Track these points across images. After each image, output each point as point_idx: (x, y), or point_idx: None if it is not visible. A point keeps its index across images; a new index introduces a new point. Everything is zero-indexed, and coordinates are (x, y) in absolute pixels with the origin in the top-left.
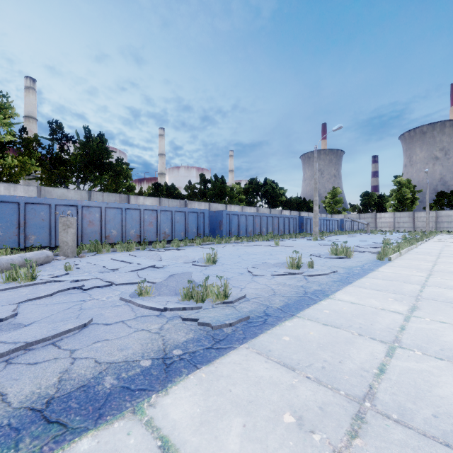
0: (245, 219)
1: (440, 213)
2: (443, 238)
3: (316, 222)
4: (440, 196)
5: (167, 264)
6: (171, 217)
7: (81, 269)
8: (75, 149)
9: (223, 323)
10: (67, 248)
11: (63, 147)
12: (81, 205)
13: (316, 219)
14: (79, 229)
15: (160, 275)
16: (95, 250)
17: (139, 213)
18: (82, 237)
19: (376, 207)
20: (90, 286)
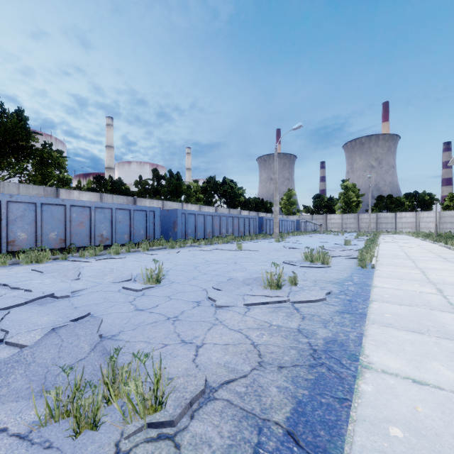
0: (204, 219)
1: (380, 215)
2: (388, 238)
3: (276, 223)
4: (379, 200)
5: (83, 287)
6: (111, 216)
7: None
8: None
9: None
10: None
11: None
12: None
13: (277, 220)
14: None
15: (47, 319)
16: None
17: (63, 210)
18: None
19: (327, 209)
20: None
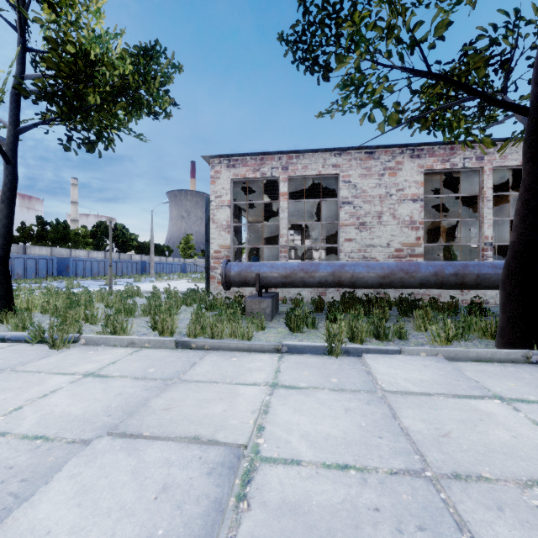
0: (91, 264)
1: None
2: None
3: (152, 266)
4: None
5: None
6: (24, 263)
7: None
8: None
9: (80, 287)
10: None
11: None
12: None
13: (152, 264)
14: None
15: None
16: None
17: None
18: None
19: None
20: None
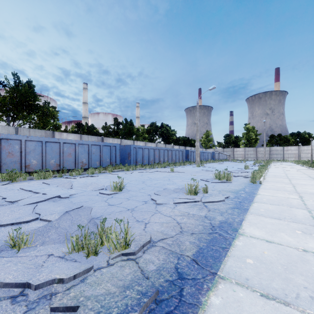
0: (148, 152)
1: (272, 148)
2: (277, 164)
3: (197, 154)
4: (271, 137)
5: (75, 192)
6: (88, 149)
7: None
8: (6, 92)
9: None
10: None
11: None
12: None
13: (198, 152)
14: None
15: (60, 208)
16: (10, 179)
17: (58, 145)
18: (1, 166)
19: (234, 144)
20: None
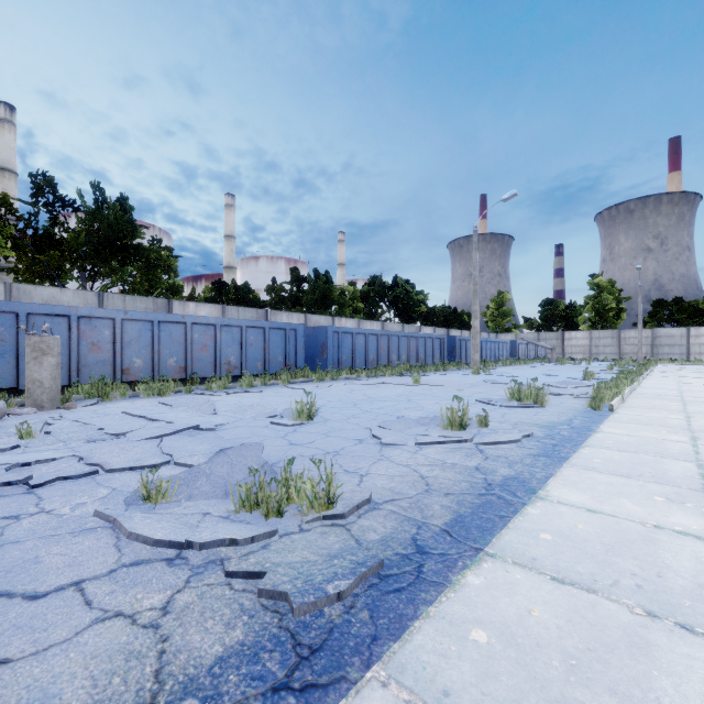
0: (365, 341)
1: (658, 332)
2: (668, 370)
3: (475, 345)
4: (658, 306)
5: (224, 421)
6: (240, 337)
7: (53, 434)
8: (78, 223)
9: (321, 593)
10: (41, 391)
11: (56, 218)
12: (76, 315)
13: (476, 341)
14: (73, 357)
15: (203, 447)
16: (99, 394)
17: (183, 329)
18: (79, 371)
19: (564, 323)
20: (50, 476)
